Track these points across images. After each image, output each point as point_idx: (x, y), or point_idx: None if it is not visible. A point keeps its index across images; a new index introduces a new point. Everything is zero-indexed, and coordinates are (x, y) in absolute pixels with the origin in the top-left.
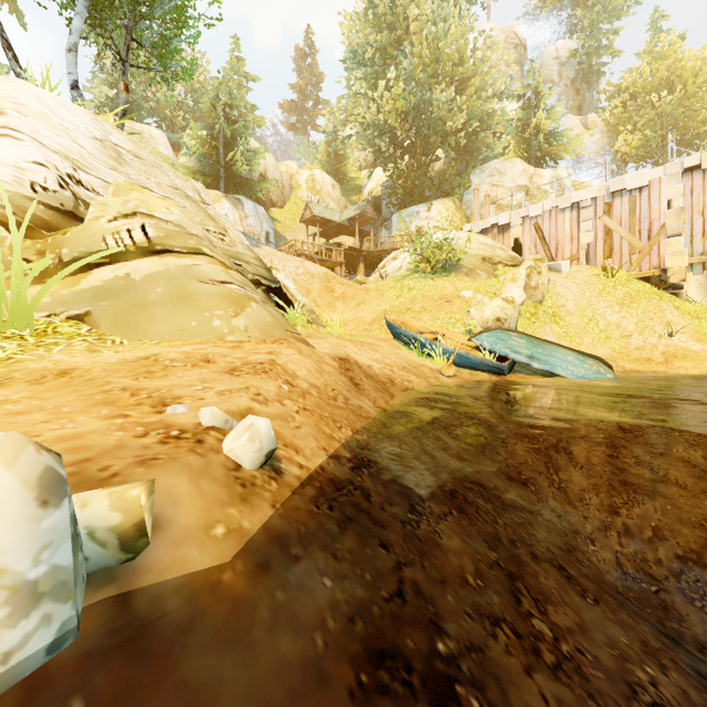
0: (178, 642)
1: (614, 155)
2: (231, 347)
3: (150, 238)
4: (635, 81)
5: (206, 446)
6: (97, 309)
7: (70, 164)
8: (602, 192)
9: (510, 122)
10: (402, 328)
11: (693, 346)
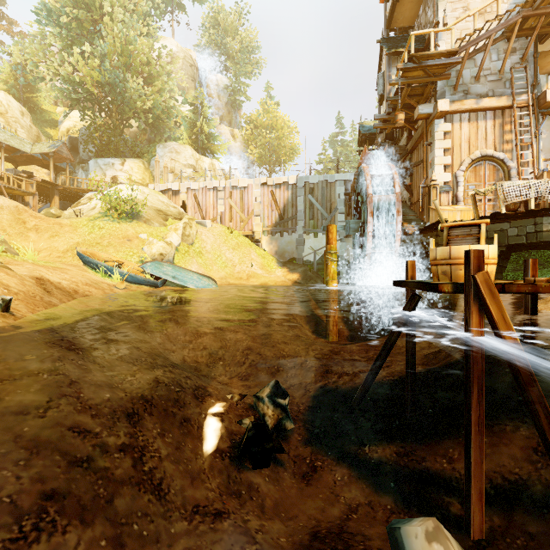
0: None
1: (247, 158)
2: None
3: None
4: (257, 119)
5: None
6: None
7: None
8: (228, 185)
9: (185, 118)
10: (90, 258)
11: (259, 271)
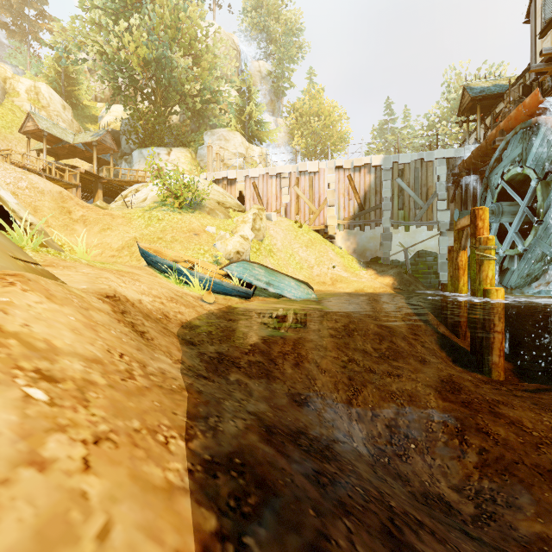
0: None
1: (291, 149)
2: None
3: None
4: (302, 106)
5: None
6: None
7: None
8: (294, 170)
9: (232, 103)
10: (159, 257)
11: (344, 274)
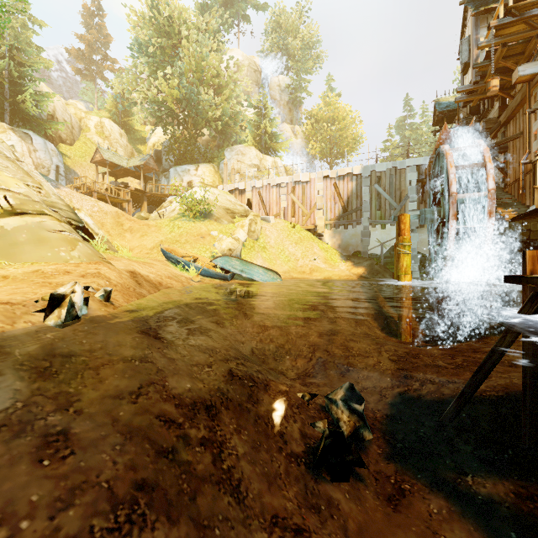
0: (101, 323)
1: (308, 153)
2: (75, 266)
3: (12, 204)
4: (318, 113)
5: (91, 295)
6: None
7: None
8: (291, 180)
9: (250, 121)
10: (171, 254)
11: (322, 265)
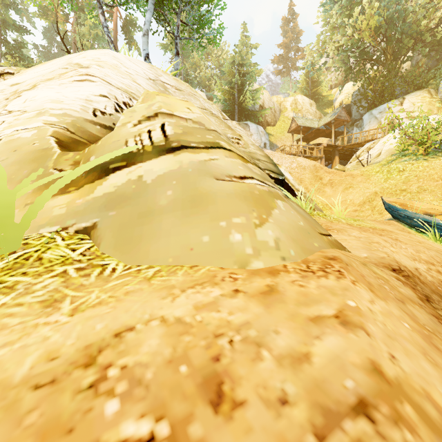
0: None
1: None
2: (261, 294)
3: (167, 135)
4: None
5: None
6: (103, 221)
7: (127, 95)
8: None
9: None
10: (408, 211)
11: None
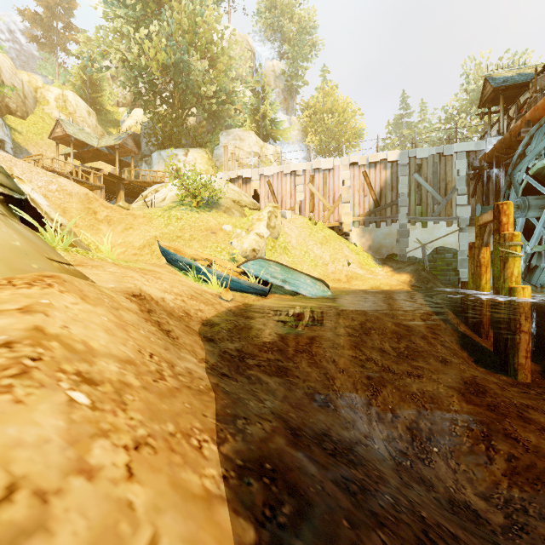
0: None
1: (305, 147)
2: None
3: None
4: (316, 104)
5: None
6: None
7: None
8: (309, 167)
9: (247, 104)
10: (178, 255)
11: (359, 271)
